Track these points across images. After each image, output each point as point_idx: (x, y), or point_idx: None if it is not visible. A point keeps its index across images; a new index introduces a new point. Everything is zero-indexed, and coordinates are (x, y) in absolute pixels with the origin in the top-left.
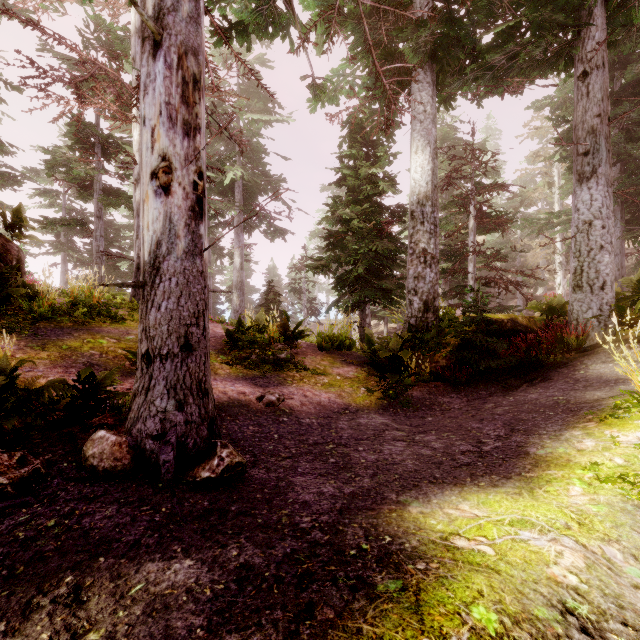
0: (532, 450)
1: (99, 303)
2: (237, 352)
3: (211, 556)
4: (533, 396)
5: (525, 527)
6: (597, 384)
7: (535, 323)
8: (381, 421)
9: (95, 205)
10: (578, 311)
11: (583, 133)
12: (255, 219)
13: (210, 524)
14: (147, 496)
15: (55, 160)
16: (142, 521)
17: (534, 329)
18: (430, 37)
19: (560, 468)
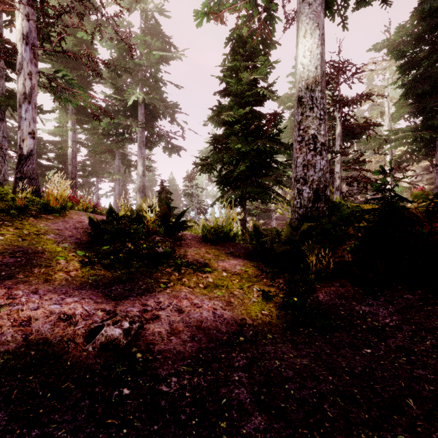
0: None
1: None
2: (102, 246)
3: None
4: None
5: None
6: None
7: (422, 214)
8: (299, 362)
9: None
10: None
11: None
12: (155, 137)
13: None
14: None
15: None
16: None
17: (424, 220)
18: None
19: None
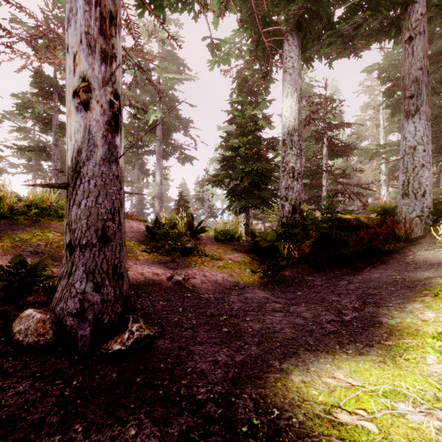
0: (384, 320)
1: (49, 206)
2: (154, 243)
3: (109, 436)
4: (376, 275)
5: (399, 399)
6: (424, 266)
7: (372, 221)
8: (263, 295)
9: (53, 136)
10: (406, 212)
11: (409, 82)
12: (171, 149)
13: (115, 397)
14: (62, 369)
15: (23, 103)
16: (51, 396)
17: (372, 226)
18: (297, 11)
19: (413, 337)
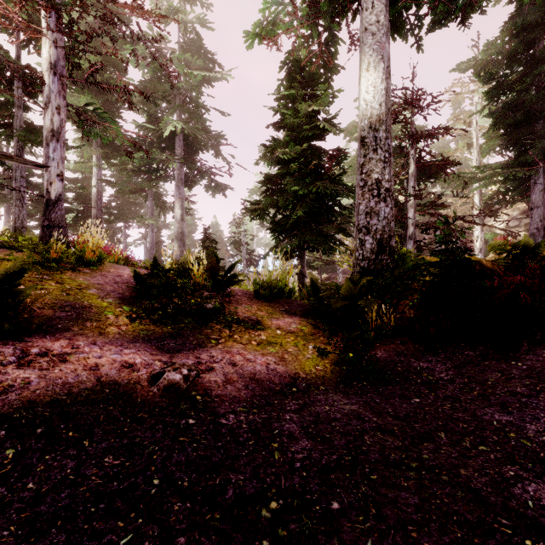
0: None
1: None
2: (148, 301)
3: None
4: None
5: None
6: None
7: (499, 267)
8: (348, 408)
9: (15, 143)
10: None
11: None
12: (196, 174)
13: None
14: None
15: None
16: None
17: (500, 273)
18: None
19: None
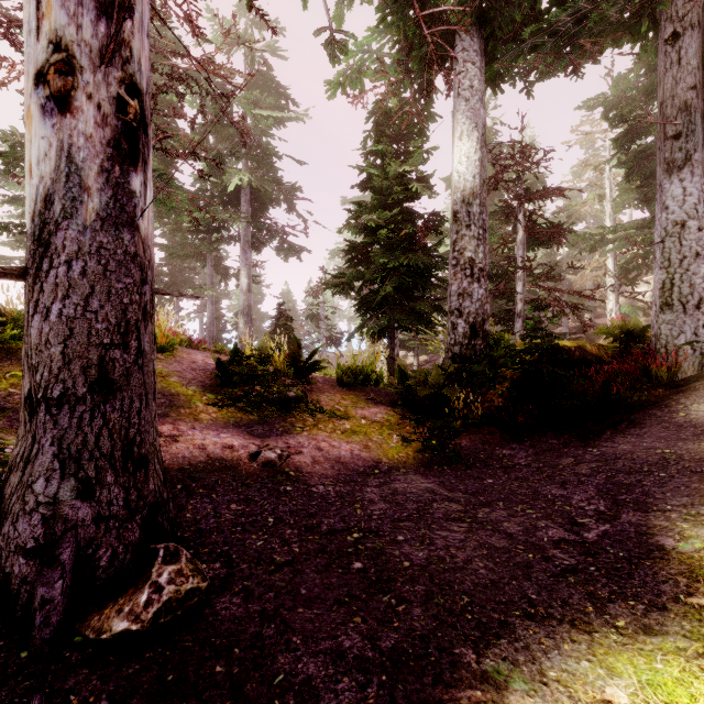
0: (668, 542)
1: None
2: (231, 389)
3: None
4: (625, 448)
5: None
6: None
7: (606, 352)
8: (424, 486)
9: None
10: (667, 336)
11: (673, 111)
12: (265, 234)
13: None
14: None
15: (13, 152)
16: None
17: (606, 359)
18: None
19: None
